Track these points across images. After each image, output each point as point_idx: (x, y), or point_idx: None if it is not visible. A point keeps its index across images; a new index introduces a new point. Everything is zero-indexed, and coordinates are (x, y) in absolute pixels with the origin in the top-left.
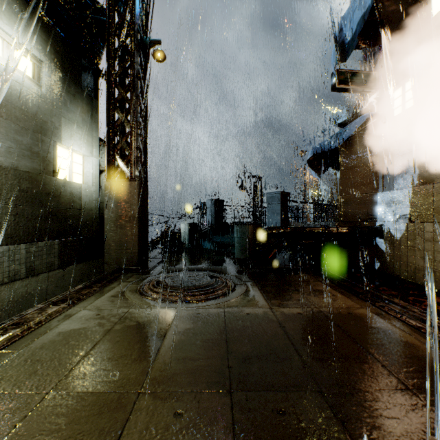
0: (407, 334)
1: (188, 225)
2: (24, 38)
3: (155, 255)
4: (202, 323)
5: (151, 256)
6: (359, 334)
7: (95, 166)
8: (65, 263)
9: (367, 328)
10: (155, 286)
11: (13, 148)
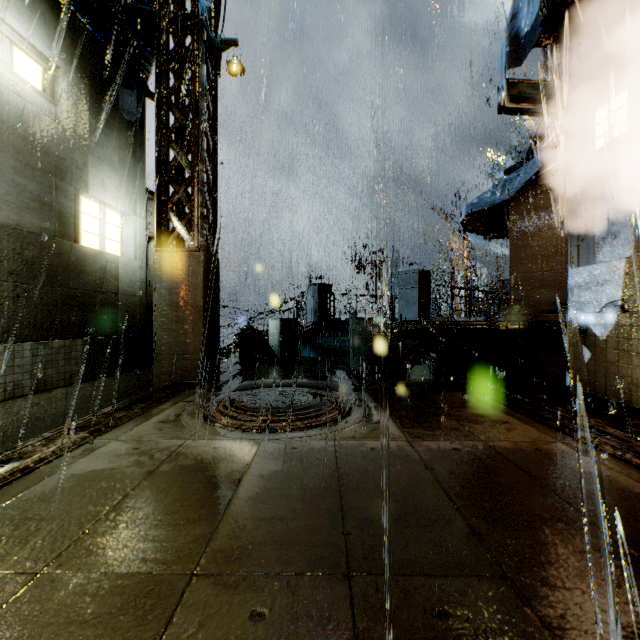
0: (638, 483)
1: (279, 322)
2: (29, 29)
3: (230, 365)
4: (300, 463)
5: (224, 367)
6: (559, 482)
7: (139, 229)
8: (93, 374)
9: (569, 472)
10: (227, 407)
11: (12, 195)
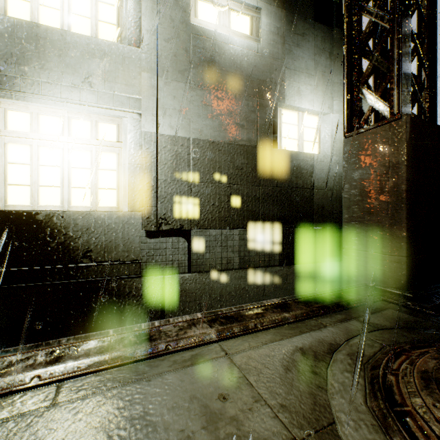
0: None
1: None
2: None
3: None
4: None
5: None
6: None
7: (335, 125)
8: (289, 260)
9: None
10: (427, 382)
11: (226, 120)
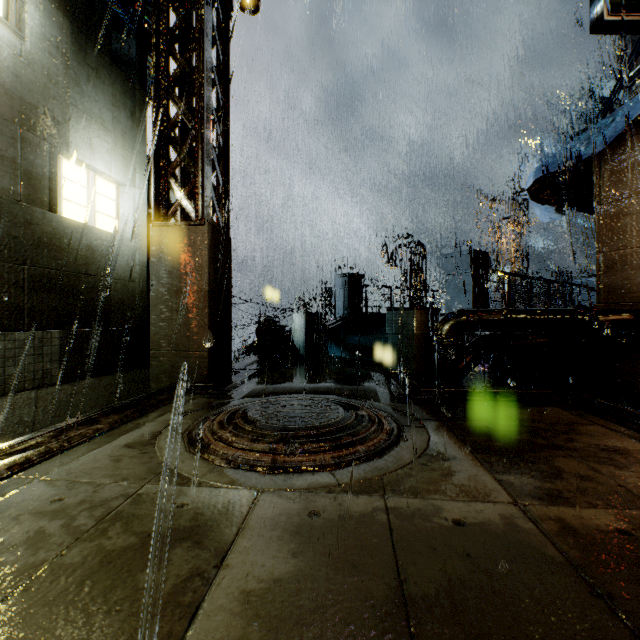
0: None
1: (304, 316)
2: None
3: (246, 364)
4: (323, 556)
5: (238, 366)
6: None
7: (139, 204)
8: (76, 374)
9: None
10: (222, 425)
11: None
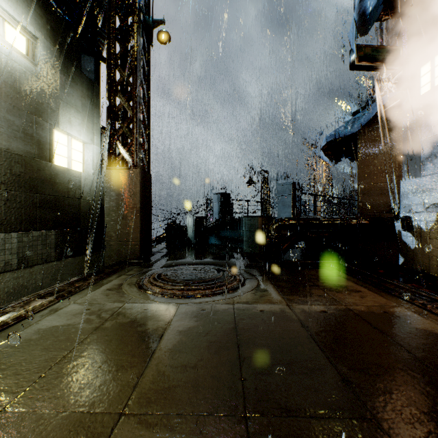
0: None
1: (194, 219)
2: (16, 10)
3: (159, 249)
4: (207, 321)
5: (155, 250)
6: (405, 338)
7: (96, 154)
8: (63, 255)
9: (412, 330)
10: (155, 279)
11: (3, 128)
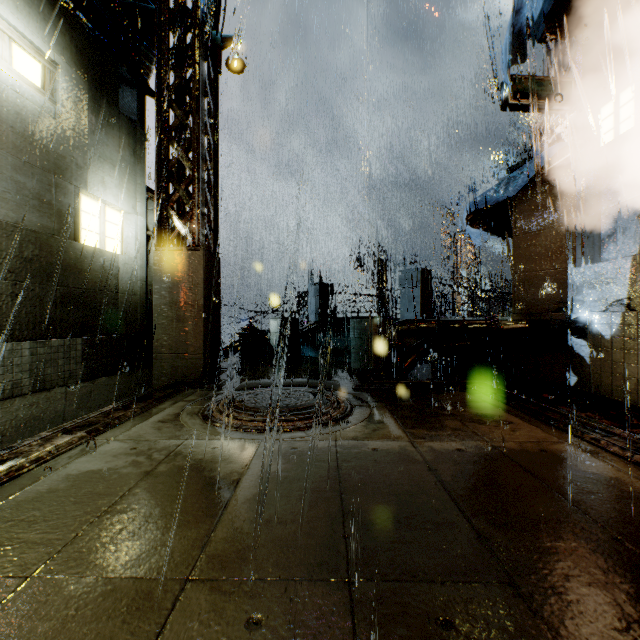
0: None
1: (281, 322)
2: (28, 25)
3: (231, 364)
4: (300, 463)
5: (225, 366)
6: (566, 484)
7: (140, 228)
8: (93, 373)
9: (577, 474)
10: (226, 407)
11: (10, 193)
